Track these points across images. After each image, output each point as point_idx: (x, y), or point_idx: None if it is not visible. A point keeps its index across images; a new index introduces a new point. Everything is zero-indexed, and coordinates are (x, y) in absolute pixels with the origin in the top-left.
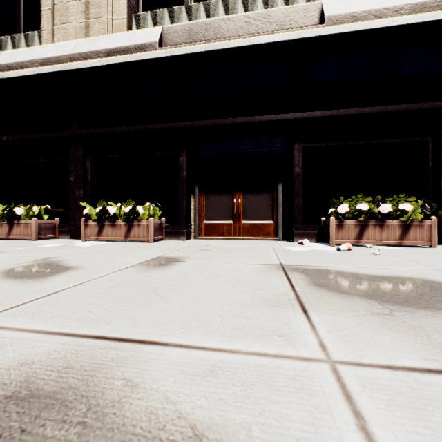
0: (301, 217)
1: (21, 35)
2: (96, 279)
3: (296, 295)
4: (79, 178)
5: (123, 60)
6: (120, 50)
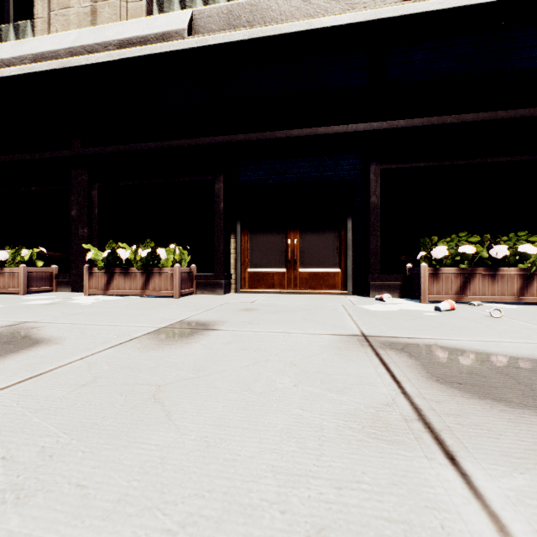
0: (379, 264)
1: (10, 26)
2: (67, 365)
3: (414, 408)
4: (83, 212)
5: (140, 53)
6: (136, 40)
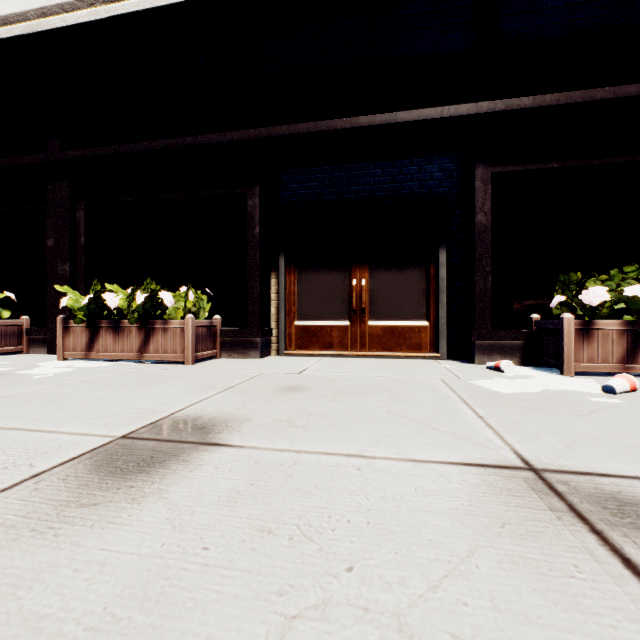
0: (489, 315)
1: None
2: None
3: None
4: (63, 241)
5: (137, 7)
6: None
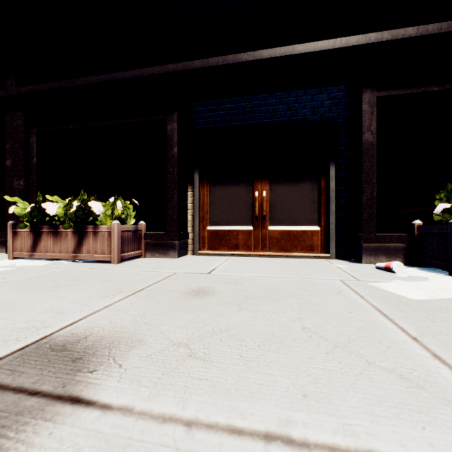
0: (375, 220)
1: None
2: None
3: None
4: (19, 161)
5: None
6: None
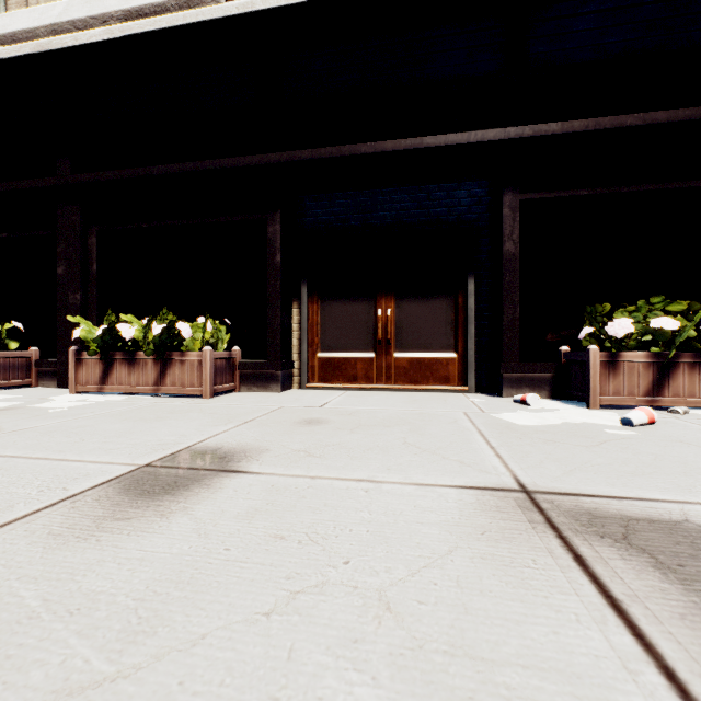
0: (517, 346)
1: None
2: None
3: None
4: (75, 269)
5: (153, 26)
6: (149, 10)
